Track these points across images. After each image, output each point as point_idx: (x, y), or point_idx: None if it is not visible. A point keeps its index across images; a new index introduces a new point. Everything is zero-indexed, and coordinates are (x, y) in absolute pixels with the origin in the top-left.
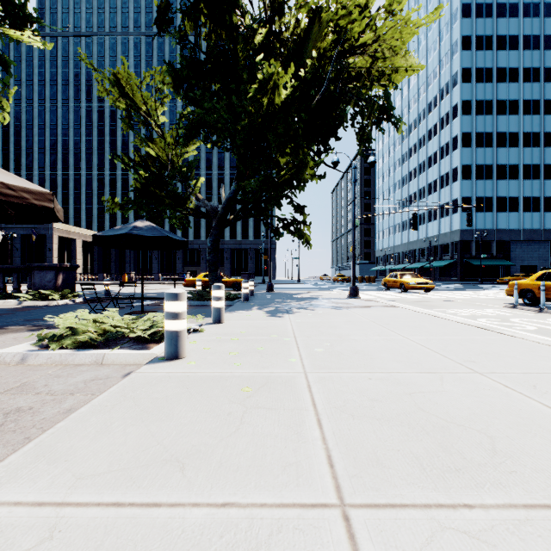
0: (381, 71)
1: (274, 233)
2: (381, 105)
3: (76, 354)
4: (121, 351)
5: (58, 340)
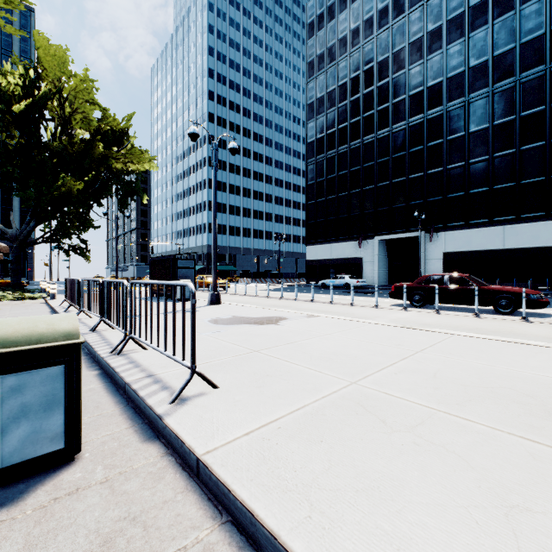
0: (134, 167)
1: (65, 254)
2: (134, 186)
3: (14, 301)
4: (30, 300)
5: (3, 299)
